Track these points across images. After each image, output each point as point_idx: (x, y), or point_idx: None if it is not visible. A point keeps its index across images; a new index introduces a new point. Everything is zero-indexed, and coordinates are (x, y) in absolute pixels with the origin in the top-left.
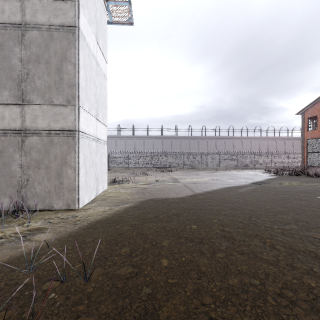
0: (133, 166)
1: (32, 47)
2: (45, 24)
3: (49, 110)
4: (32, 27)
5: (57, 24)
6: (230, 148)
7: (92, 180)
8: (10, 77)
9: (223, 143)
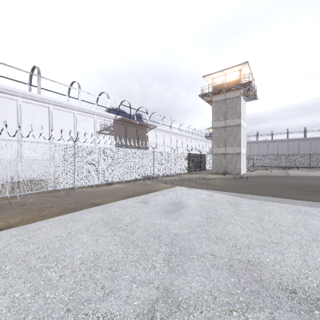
0: (257, 165)
1: (228, 132)
2: (231, 125)
3: (232, 148)
4: (228, 127)
5: (234, 125)
6: None
7: (243, 168)
8: (222, 140)
9: None
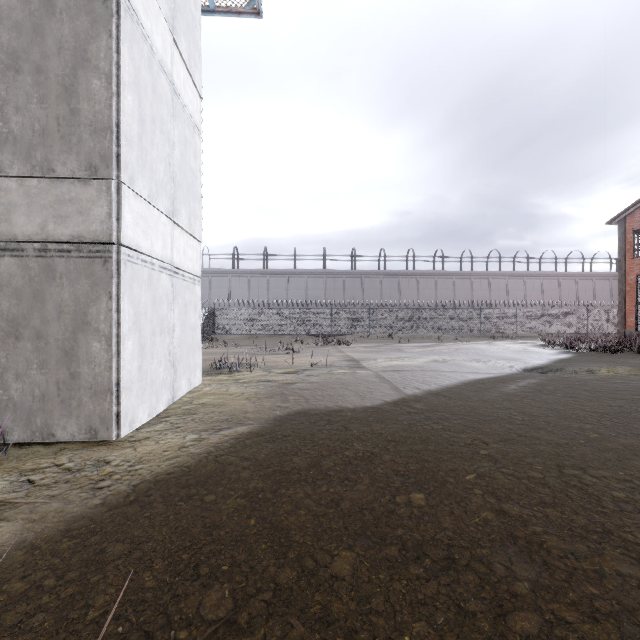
0: (264, 332)
1: (1, 31)
2: None
3: (44, 192)
4: None
5: None
6: (464, 296)
7: (160, 367)
8: None
9: (450, 285)
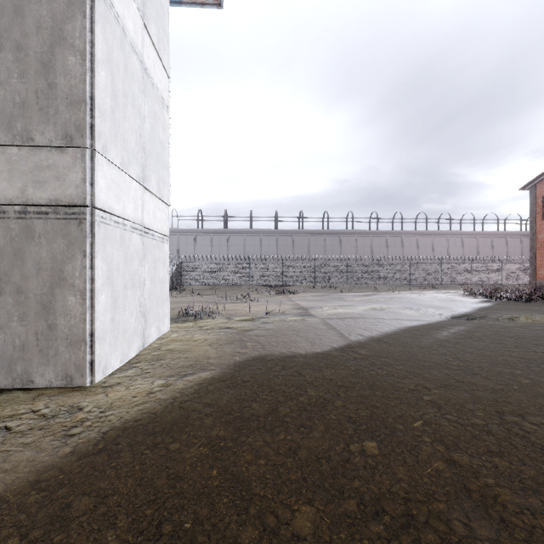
0: (225, 283)
1: None
2: None
3: (24, 159)
4: None
5: None
6: (396, 252)
7: (132, 317)
8: None
9: (384, 242)
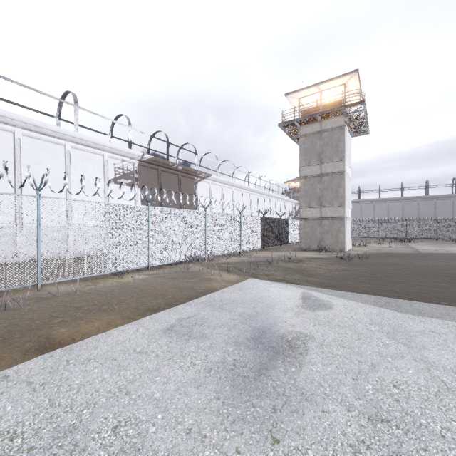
0: (360, 236)
1: (325, 183)
2: (330, 172)
3: (332, 209)
4: (324, 175)
5: (335, 172)
6: None
7: (348, 240)
8: (316, 197)
9: None
